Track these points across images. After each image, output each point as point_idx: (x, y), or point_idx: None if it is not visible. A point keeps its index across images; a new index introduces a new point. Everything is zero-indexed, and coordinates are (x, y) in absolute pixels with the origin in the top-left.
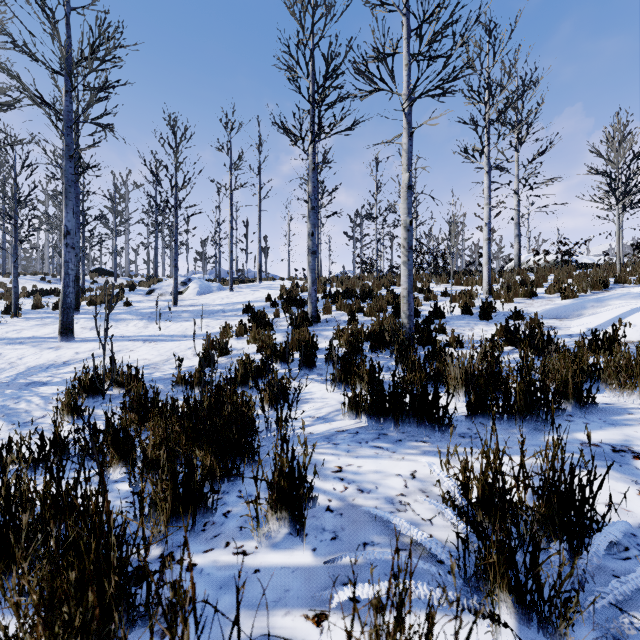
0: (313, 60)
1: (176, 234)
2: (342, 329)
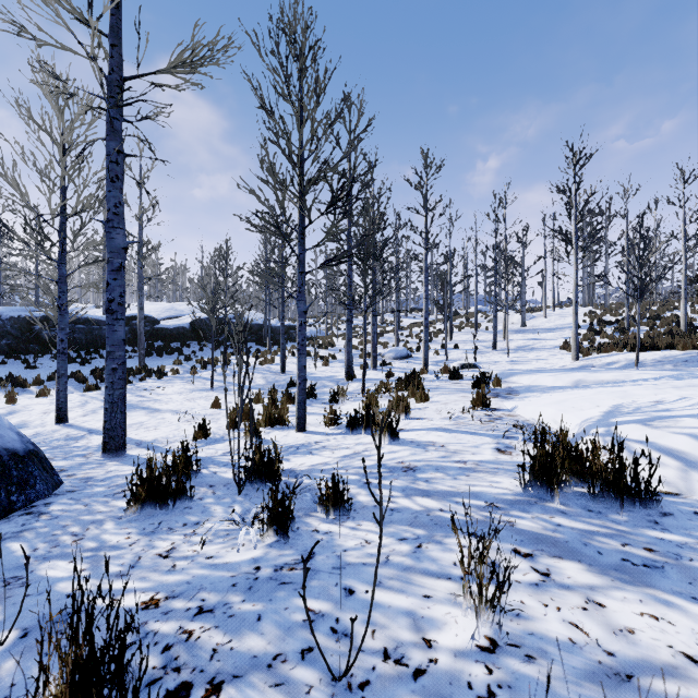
0: (627, 210)
1: (524, 290)
2: (648, 332)
